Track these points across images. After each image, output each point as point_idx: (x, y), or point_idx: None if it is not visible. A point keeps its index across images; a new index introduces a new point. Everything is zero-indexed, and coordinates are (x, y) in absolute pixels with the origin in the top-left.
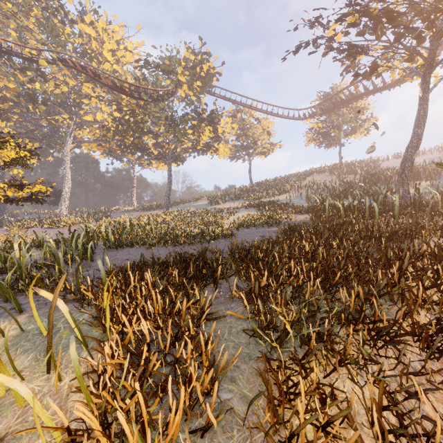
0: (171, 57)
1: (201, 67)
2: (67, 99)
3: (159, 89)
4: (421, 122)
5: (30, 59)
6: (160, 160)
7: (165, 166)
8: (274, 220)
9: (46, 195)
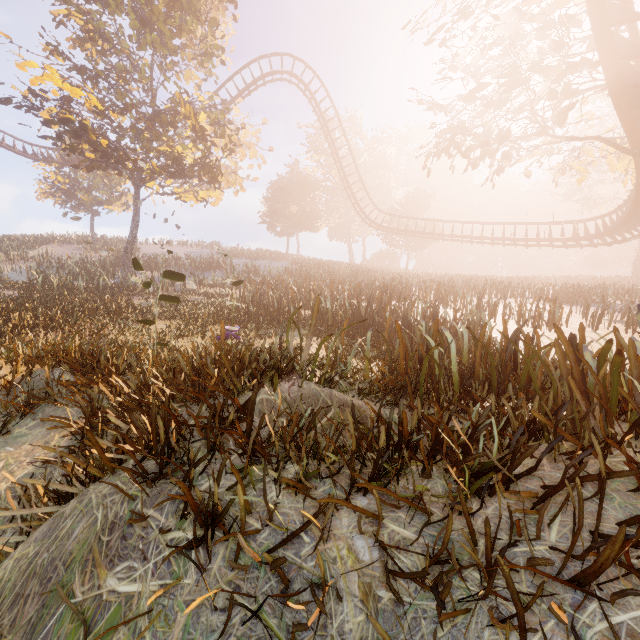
0: None
1: None
2: None
3: None
4: (136, 224)
5: None
6: None
7: None
8: None
9: None
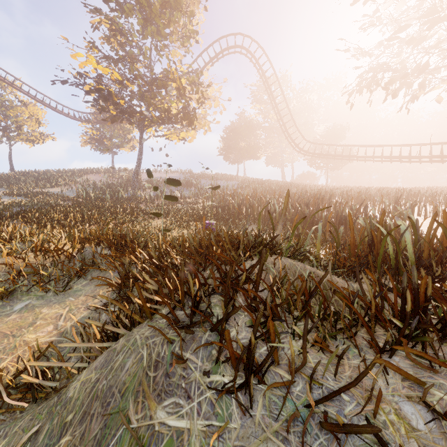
0: None
1: None
2: None
3: None
4: (140, 157)
5: None
6: None
7: None
8: (44, 203)
9: None
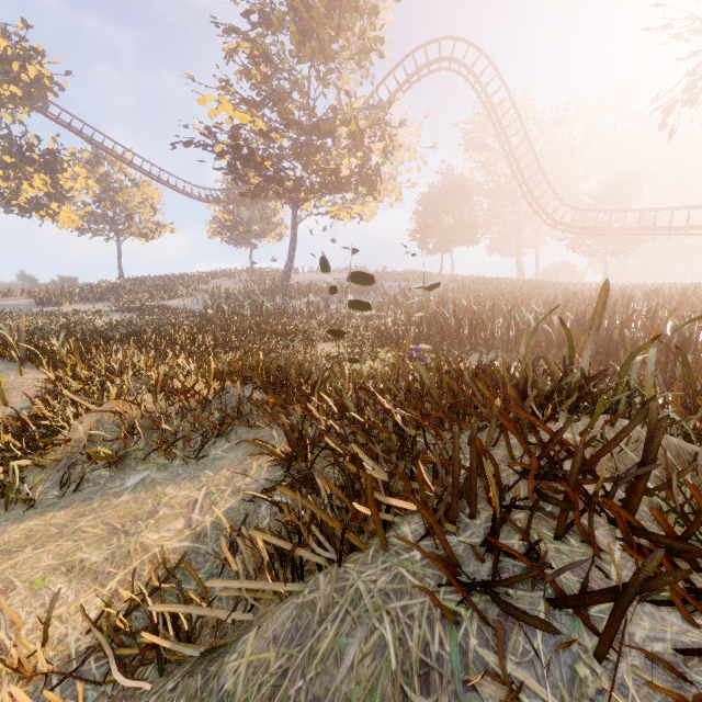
0: None
1: (23, 66)
2: None
3: None
4: (293, 248)
5: None
6: None
7: None
8: (161, 320)
9: None
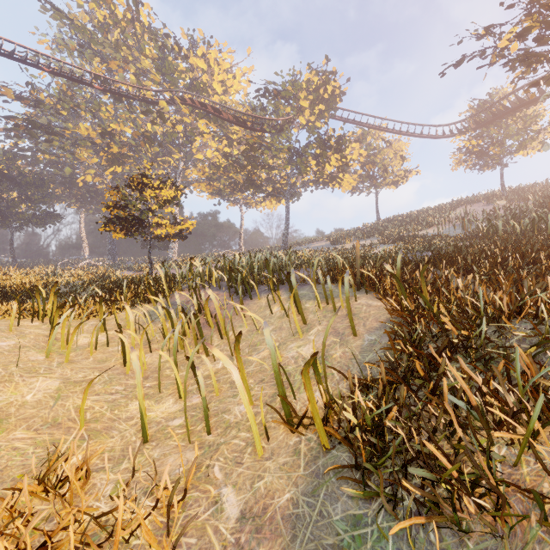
0: (293, 82)
1: (325, 88)
2: (177, 138)
3: (281, 119)
4: None
5: (151, 101)
6: (273, 198)
7: (274, 204)
8: (435, 245)
9: (189, 232)
